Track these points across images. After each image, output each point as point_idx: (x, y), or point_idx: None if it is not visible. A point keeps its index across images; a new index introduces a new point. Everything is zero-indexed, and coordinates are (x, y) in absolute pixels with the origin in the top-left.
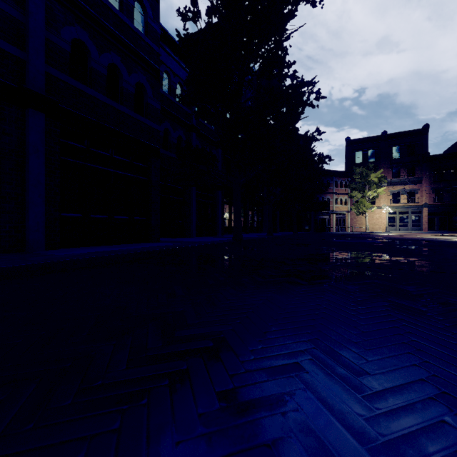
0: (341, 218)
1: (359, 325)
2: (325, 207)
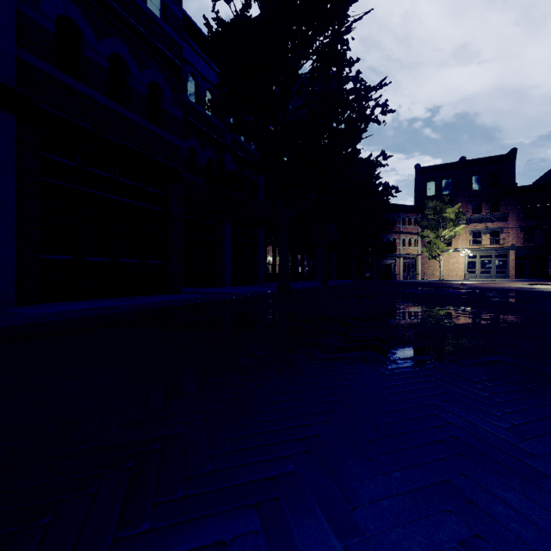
0: (410, 263)
1: (545, 480)
2: (391, 249)
